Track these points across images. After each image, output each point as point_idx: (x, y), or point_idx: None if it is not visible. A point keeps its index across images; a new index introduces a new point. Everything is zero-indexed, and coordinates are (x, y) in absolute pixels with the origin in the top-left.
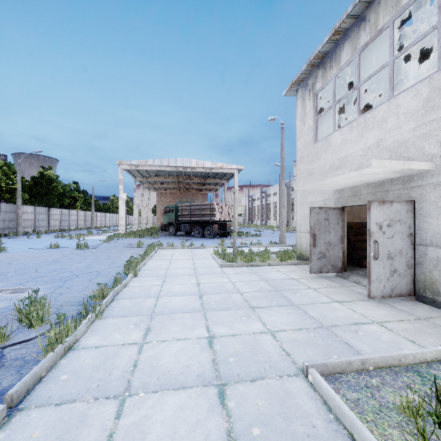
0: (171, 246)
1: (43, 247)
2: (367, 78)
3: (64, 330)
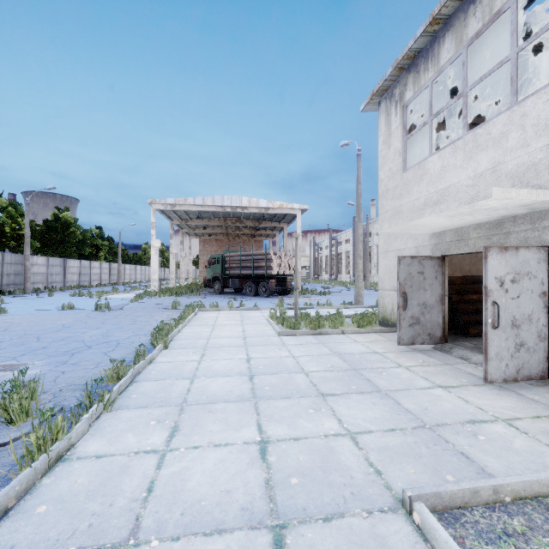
0: (216, 307)
1: (53, 307)
2: (478, 80)
3: (53, 431)
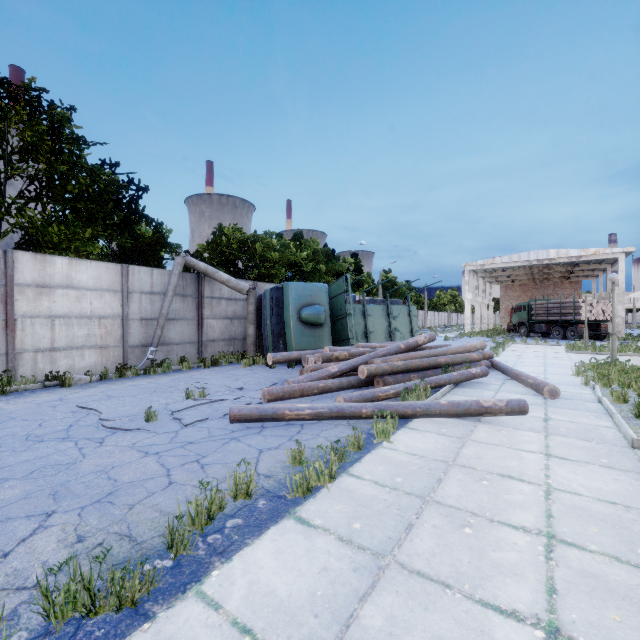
0: (524, 342)
1: None
2: None
3: None
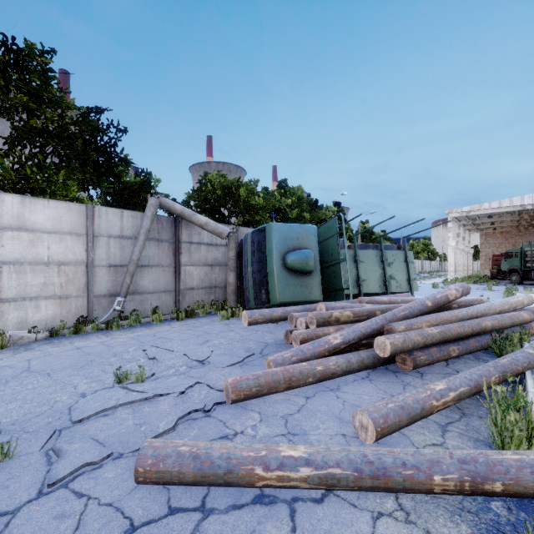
0: (529, 291)
1: None
2: None
3: None
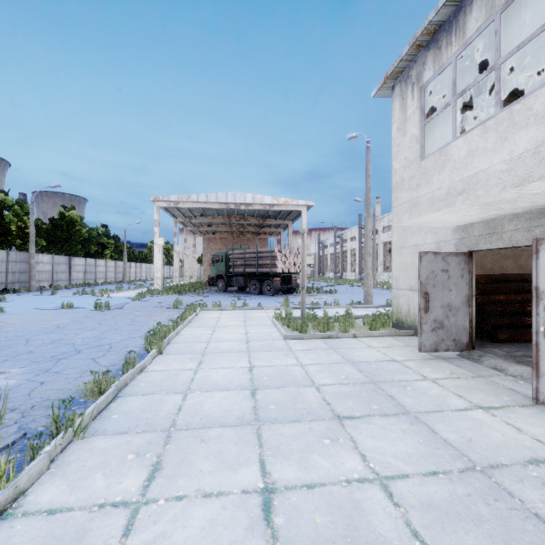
0: (218, 306)
1: (53, 306)
2: (515, 48)
3: None
